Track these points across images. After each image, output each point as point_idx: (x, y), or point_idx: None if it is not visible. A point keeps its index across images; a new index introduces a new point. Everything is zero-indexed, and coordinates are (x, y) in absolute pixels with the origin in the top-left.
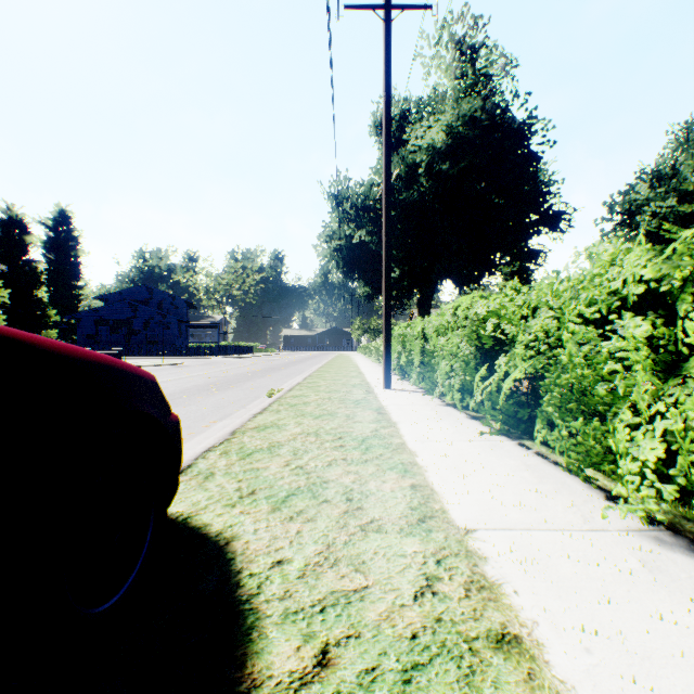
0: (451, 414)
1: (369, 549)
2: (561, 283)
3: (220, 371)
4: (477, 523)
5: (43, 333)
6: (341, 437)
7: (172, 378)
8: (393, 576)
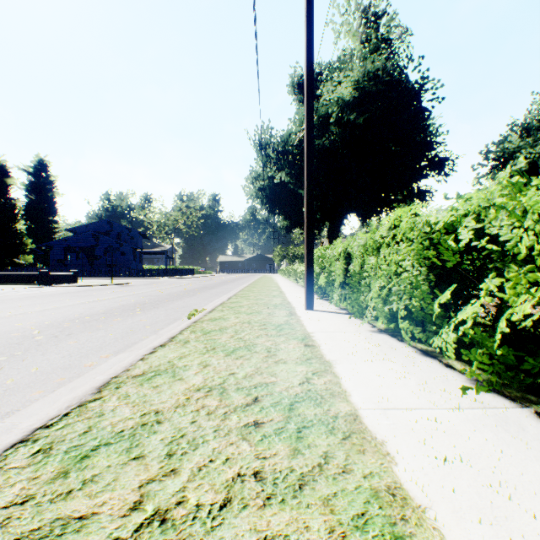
0: (394, 347)
1: None
2: None
3: (157, 290)
4: None
5: (21, 258)
6: (256, 398)
7: (108, 297)
8: None
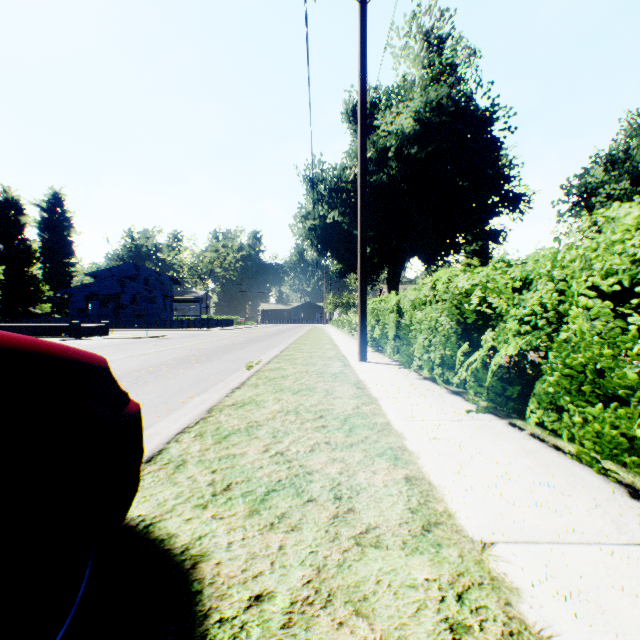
0: (431, 389)
1: (369, 575)
2: (562, 253)
3: (201, 343)
4: (493, 532)
5: (37, 307)
6: (321, 416)
7: (155, 351)
8: (405, 623)
